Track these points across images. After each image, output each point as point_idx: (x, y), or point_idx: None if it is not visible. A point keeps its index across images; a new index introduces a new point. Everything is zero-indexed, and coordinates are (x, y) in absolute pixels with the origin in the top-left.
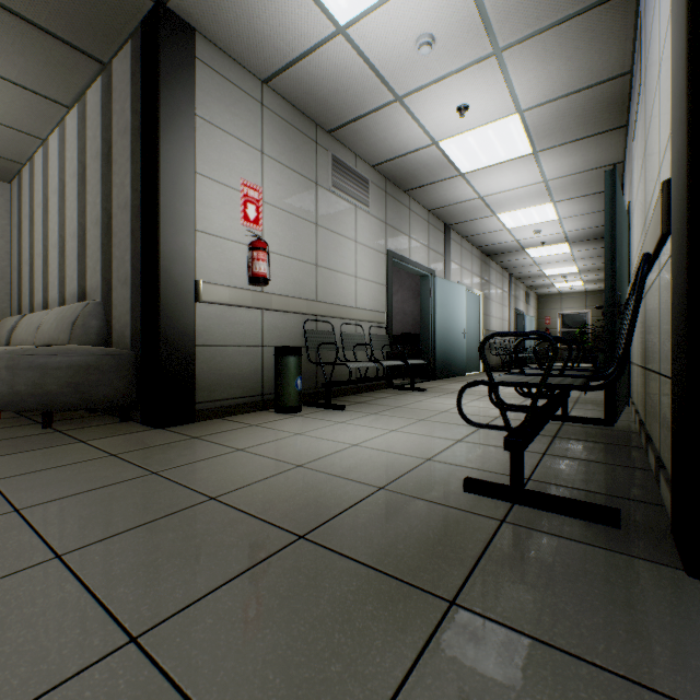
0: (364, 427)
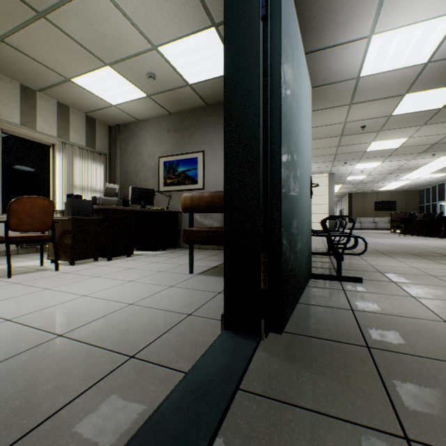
0: (436, 268)
